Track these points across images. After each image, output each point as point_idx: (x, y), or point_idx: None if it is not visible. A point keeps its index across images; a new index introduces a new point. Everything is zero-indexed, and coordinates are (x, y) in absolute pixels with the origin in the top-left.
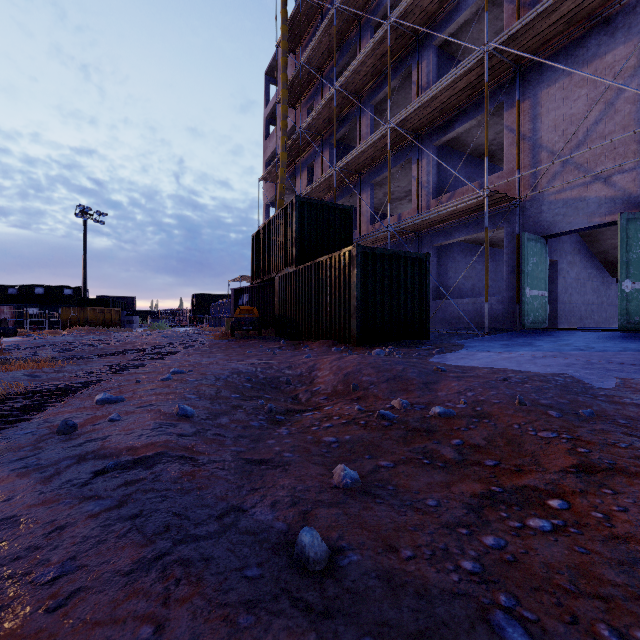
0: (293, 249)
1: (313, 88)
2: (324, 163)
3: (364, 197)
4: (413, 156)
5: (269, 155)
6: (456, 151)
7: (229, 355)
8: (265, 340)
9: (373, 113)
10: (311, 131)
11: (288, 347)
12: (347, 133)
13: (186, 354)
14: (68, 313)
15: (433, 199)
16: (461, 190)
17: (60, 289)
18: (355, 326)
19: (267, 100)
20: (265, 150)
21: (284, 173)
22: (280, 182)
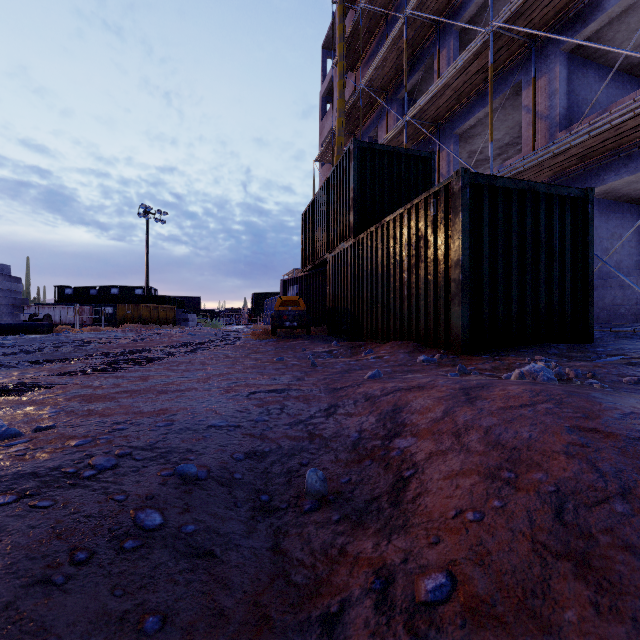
0: (350, 214)
1: (376, 40)
2: (390, 126)
3: (444, 154)
4: (524, 77)
5: (326, 135)
6: (592, 63)
7: (235, 366)
8: (312, 340)
9: (457, 41)
10: (374, 87)
11: (342, 351)
12: (419, 84)
13: (171, 362)
14: (123, 310)
15: (561, 131)
16: (619, 103)
17: (132, 289)
18: (459, 317)
19: (324, 76)
20: (322, 131)
21: (341, 142)
22: (336, 154)
